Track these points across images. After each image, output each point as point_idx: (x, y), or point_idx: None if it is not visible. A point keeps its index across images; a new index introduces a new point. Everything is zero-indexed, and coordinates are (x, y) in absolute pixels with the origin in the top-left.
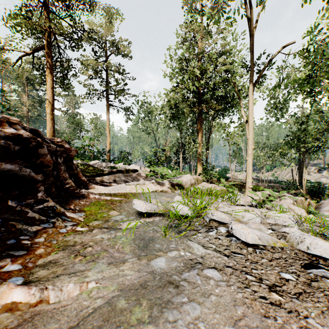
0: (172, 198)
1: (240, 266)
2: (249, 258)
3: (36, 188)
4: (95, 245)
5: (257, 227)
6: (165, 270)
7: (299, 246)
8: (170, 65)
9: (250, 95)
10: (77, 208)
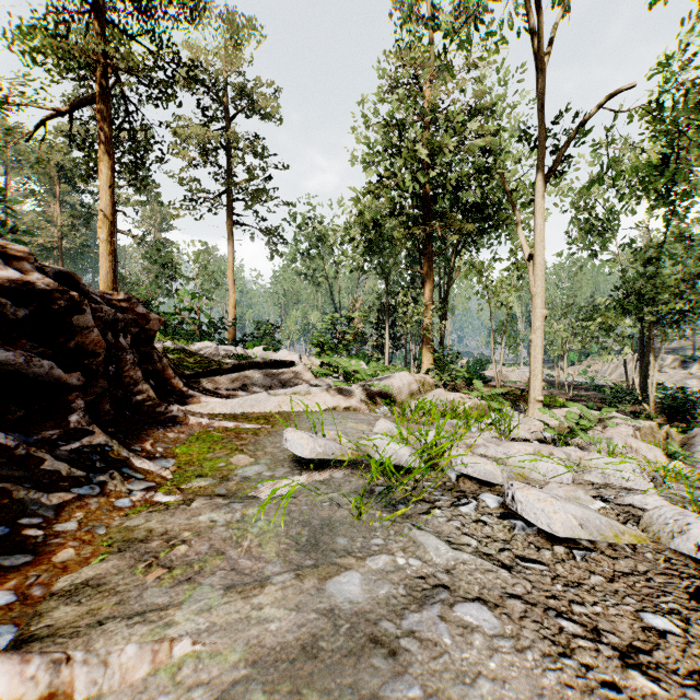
0: (372, 425)
1: (541, 594)
2: (559, 573)
3: (67, 405)
4: (197, 540)
5: (569, 494)
6: (361, 605)
7: (676, 543)
8: (365, 138)
9: (539, 201)
10: (160, 449)
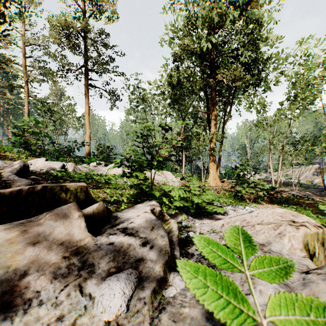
0: None
1: None
2: None
3: None
4: None
5: None
6: None
7: None
8: (171, 25)
9: None
10: None
